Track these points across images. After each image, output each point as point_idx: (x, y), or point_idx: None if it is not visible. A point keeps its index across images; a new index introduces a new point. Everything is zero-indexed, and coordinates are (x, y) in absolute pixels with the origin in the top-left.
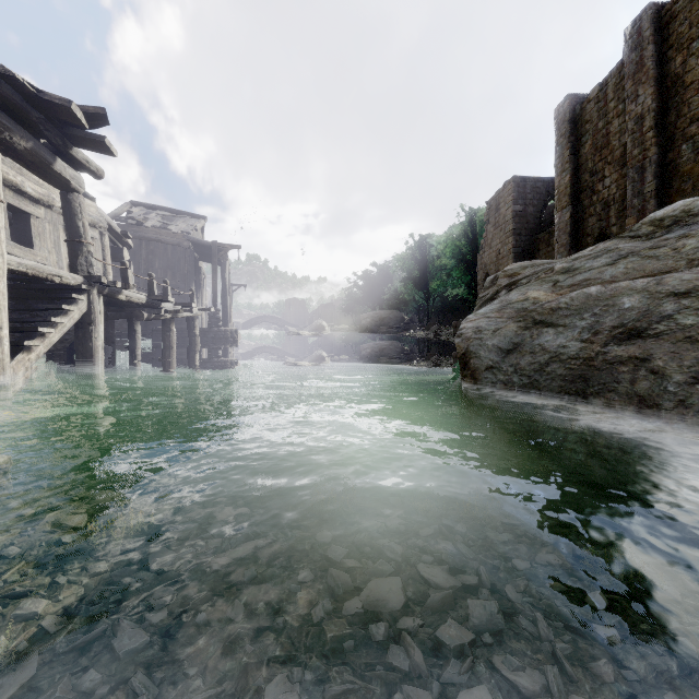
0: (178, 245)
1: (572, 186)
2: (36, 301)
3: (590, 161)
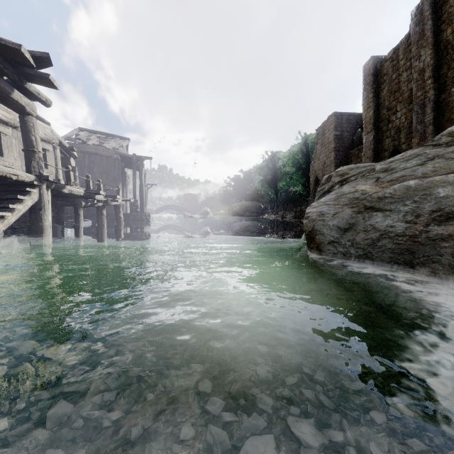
0: (110, 157)
1: (375, 117)
2: (5, 194)
3: (387, 100)
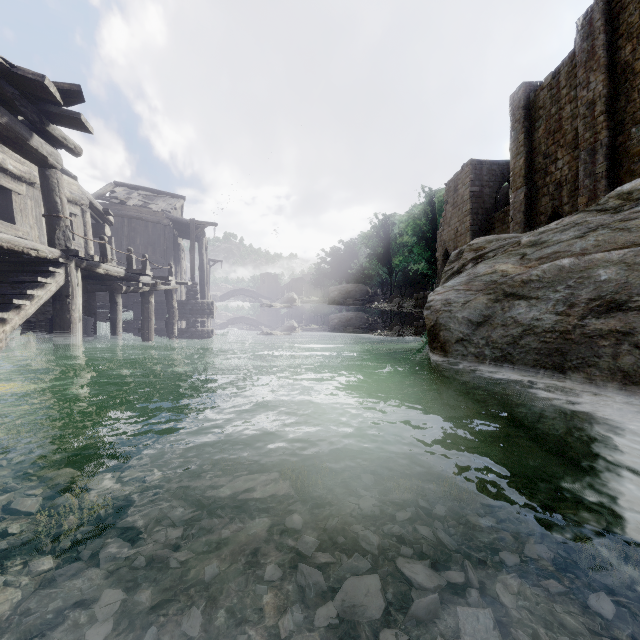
0: (158, 222)
1: (527, 168)
2: (18, 275)
3: (543, 144)
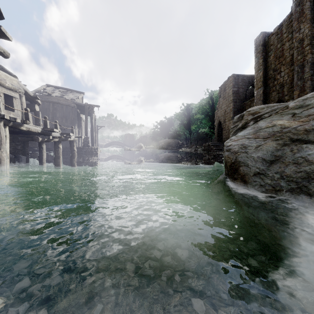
0: (68, 105)
1: (264, 77)
2: None
3: (273, 64)
